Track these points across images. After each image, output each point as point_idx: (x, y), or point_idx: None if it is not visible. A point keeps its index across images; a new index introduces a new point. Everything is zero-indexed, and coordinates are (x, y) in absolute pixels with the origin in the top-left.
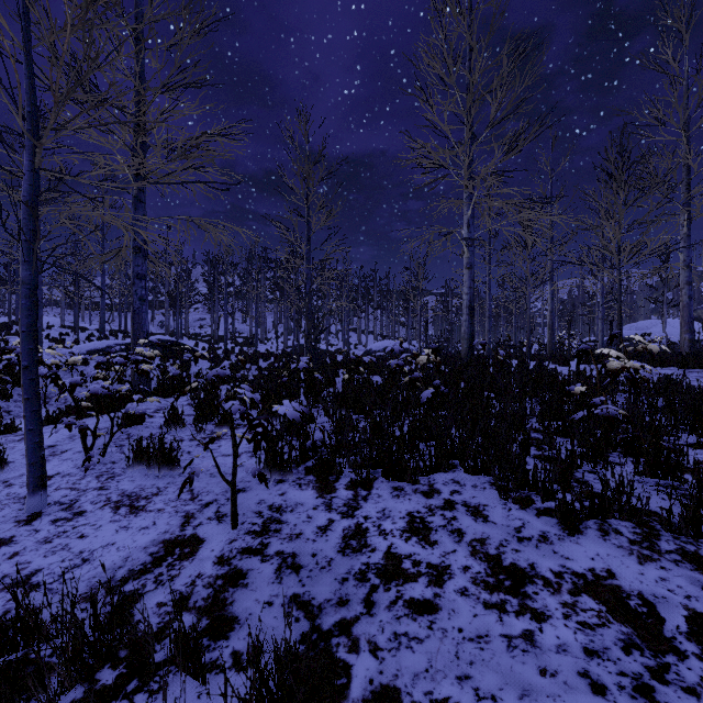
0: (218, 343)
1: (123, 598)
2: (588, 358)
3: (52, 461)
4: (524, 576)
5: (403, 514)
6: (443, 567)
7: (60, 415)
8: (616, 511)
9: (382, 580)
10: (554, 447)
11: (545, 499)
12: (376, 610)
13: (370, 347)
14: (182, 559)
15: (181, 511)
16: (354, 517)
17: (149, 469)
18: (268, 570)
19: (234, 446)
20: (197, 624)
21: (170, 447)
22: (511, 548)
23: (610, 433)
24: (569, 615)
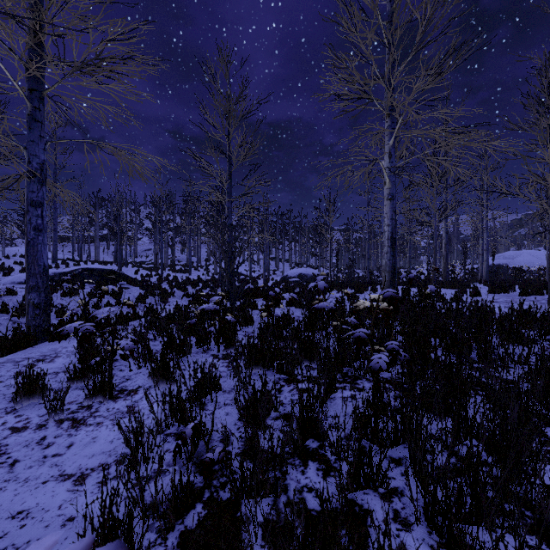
0: (156, 270)
1: None
2: (493, 288)
3: None
4: None
5: None
6: None
7: None
8: None
9: None
10: None
11: None
12: None
13: (287, 274)
14: None
15: None
16: None
17: None
18: None
19: None
20: None
21: None
22: None
23: None
24: None
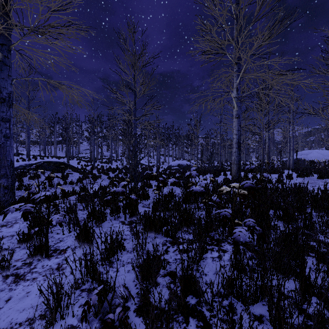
0: (90, 162)
1: None
2: (300, 173)
3: None
4: None
5: None
6: None
7: None
8: None
9: None
10: None
11: None
12: None
13: (170, 164)
14: None
15: None
16: None
17: None
18: None
19: None
20: None
21: None
22: None
23: None
24: None
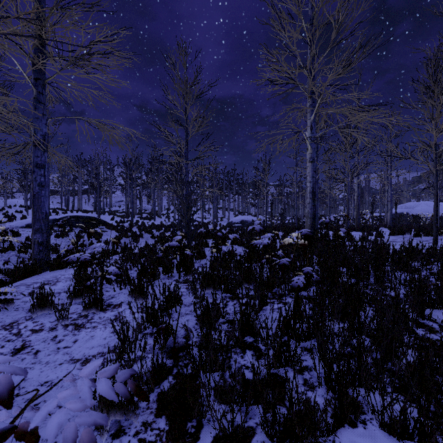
0: (127, 217)
1: None
2: (394, 231)
3: None
4: None
5: None
6: None
7: None
8: None
9: None
10: None
11: None
12: None
13: (231, 220)
14: None
15: None
16: None
17: None
18: None
19: None
20: None
21: None
22: None
23: None
24: None
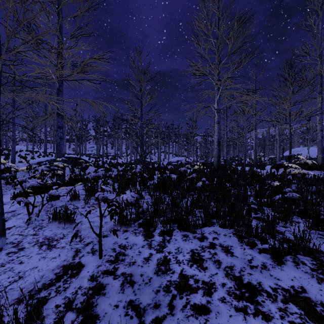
0: (99, 158)
1: (37, 301)
2: (273, 166)
3: (12, 219)
4: (255, 290)
5: (188, 251)
6: (211, 283)
7: (20, 194)
8: (300, 250)
9: (178, 291)
10: (263, 213)
11: (262, 243)
12: (175, 311)
13: (170, 160)
14: (72, 277)
15: (74, 248)
16: (163, 252)
17: (60, 224)
18: (117, 284)
19: (100, 215)
20: (76, 319)
21: (70, 213)
22: (247, 272)
23: (292, 206)
24: (283, 317)
